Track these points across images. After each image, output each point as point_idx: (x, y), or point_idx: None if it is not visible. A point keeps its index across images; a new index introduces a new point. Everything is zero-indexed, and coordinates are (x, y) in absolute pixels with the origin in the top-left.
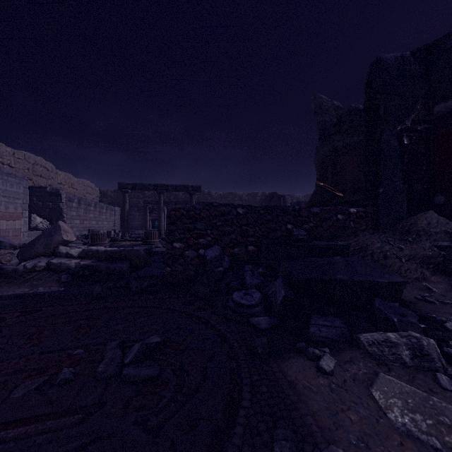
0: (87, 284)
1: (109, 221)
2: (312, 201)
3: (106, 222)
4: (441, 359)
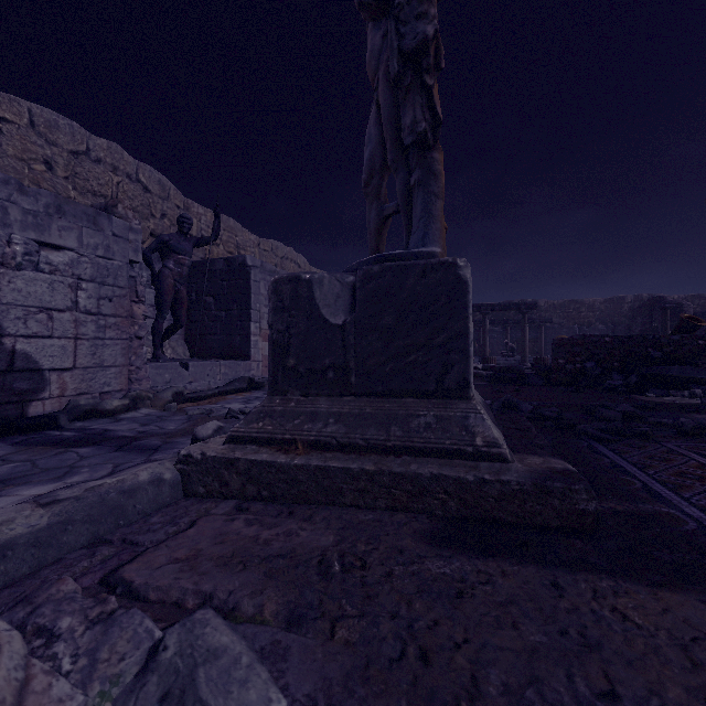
0: (500, 383)
1: None
2: (675, 330)
3: None
4: (701, 395)
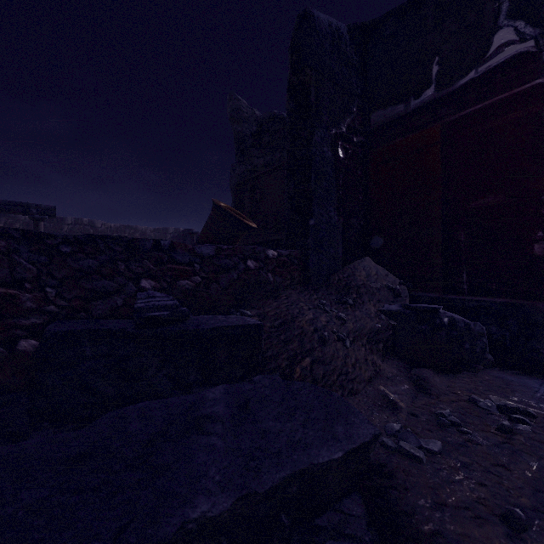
0: None
1: None
2: (206, 234)
3: None
4: None
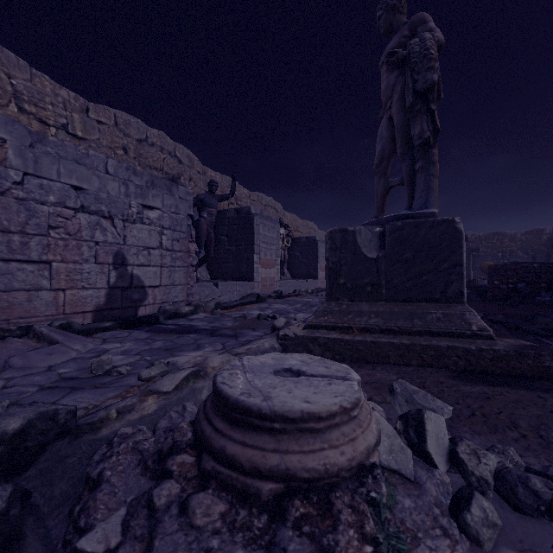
0: None
1: None
2: None
3: None
4: None
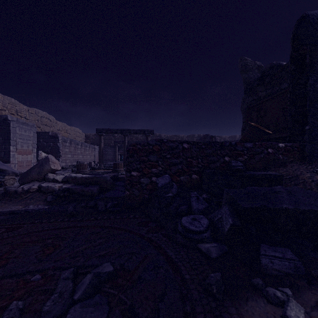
0: (65, 204)
1: (91, 155)
2: (245, 138)
3: (89, 156)
4: None
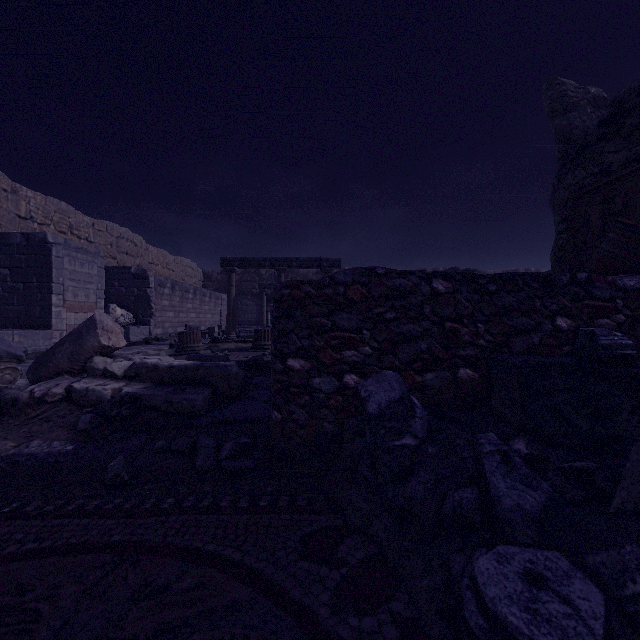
0: (120, 438)
1: (214, 313)
2: (604, 263)
3: (210, 314)
4: None
